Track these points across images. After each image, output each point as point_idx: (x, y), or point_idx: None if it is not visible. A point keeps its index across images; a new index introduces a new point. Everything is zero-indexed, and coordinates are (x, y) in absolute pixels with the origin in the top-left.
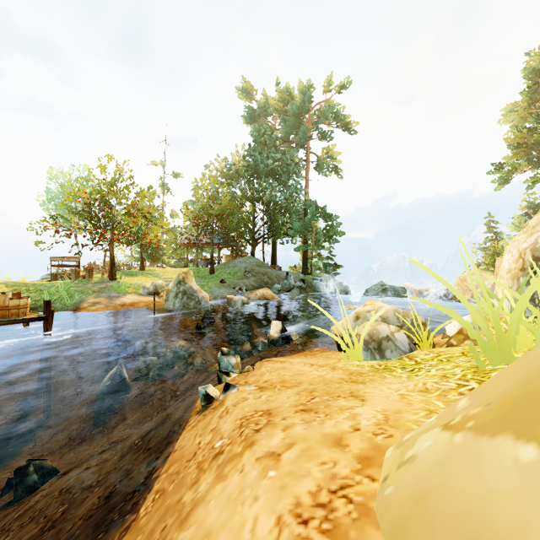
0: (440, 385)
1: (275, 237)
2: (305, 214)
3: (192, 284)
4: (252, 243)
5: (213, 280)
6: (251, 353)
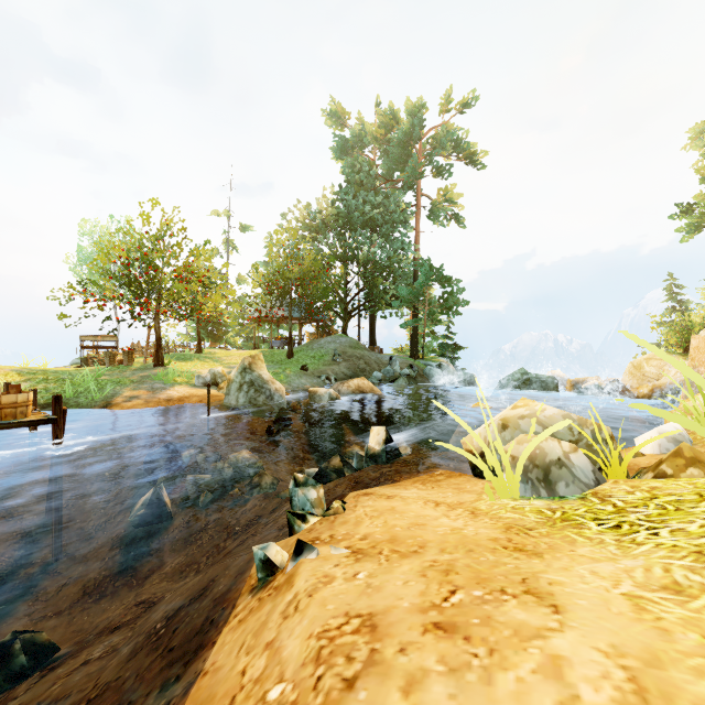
0: (704, 577)
1: (374, 309)
2: (414, 278)
3: (262, 372)
4: (344, 317)
5: (291, 366)
6: (342, 471)
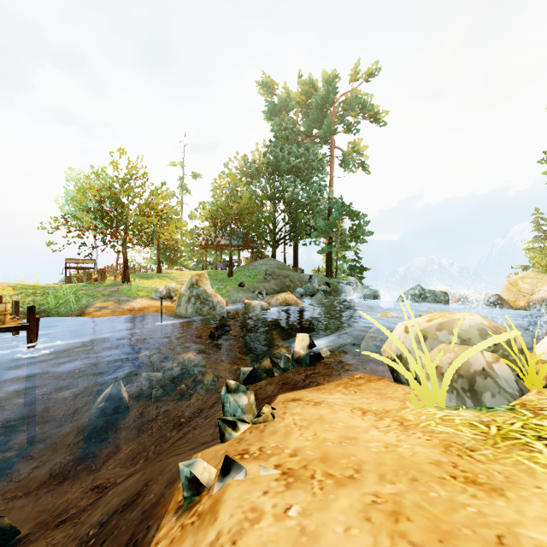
0: None
1: (297, 238)
2: (329, 213)
3: (206, 288)
4: (273, 244)
5: (231, 283)
6: (272, 371)
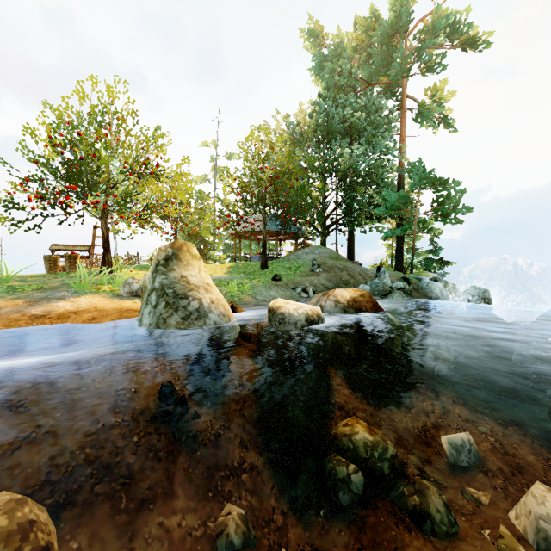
0: None
1: (354, 223)
2: (399, 186)
3: (188, 273)
4: (322, 231)
5: (261, 276)
6: None
